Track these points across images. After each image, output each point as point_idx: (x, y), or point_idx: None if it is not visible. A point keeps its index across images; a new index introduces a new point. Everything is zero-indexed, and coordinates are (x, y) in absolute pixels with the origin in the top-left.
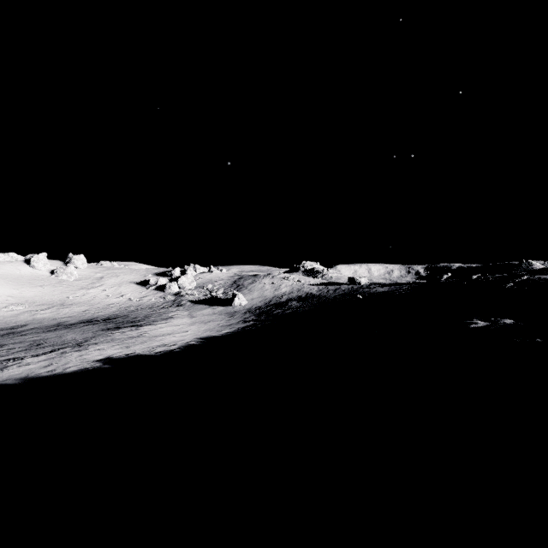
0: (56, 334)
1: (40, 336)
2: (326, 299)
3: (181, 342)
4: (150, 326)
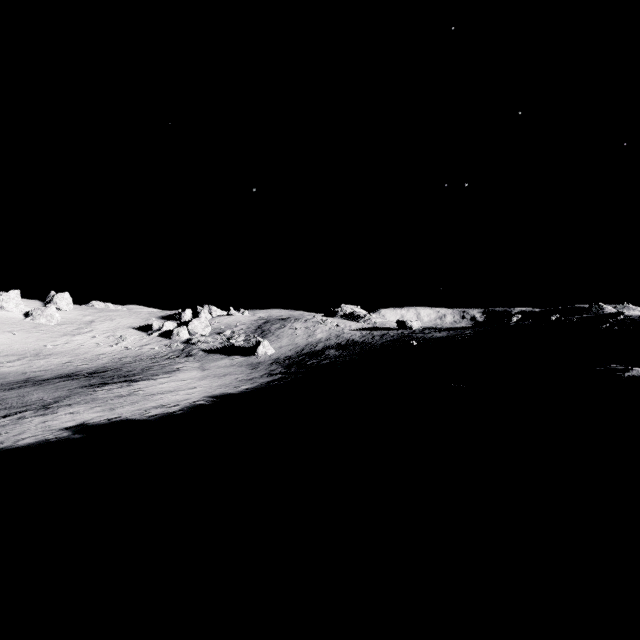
0: (19, 392)
1: None
2: (372, 346)
3: (185, 402)
4: (147, 381)
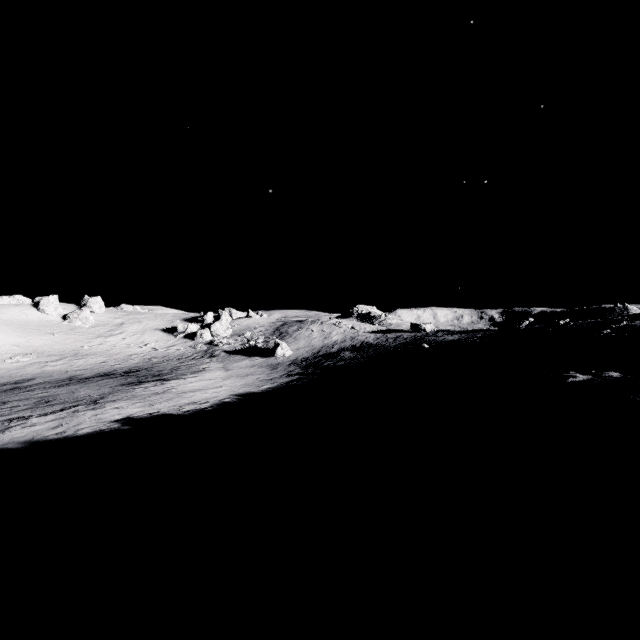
0: (68, 389)
1: (49, 391)
2: (385, 349)
3: (213, 400)
4: (177, 380)
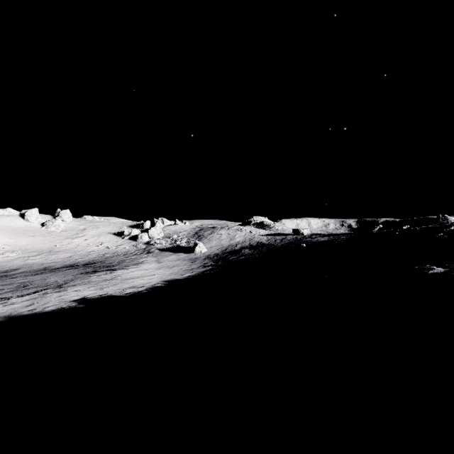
0: (42, 277)
1: (28, 278)
2: (274, 247)
3: (148, 285)
4: (122, 270)
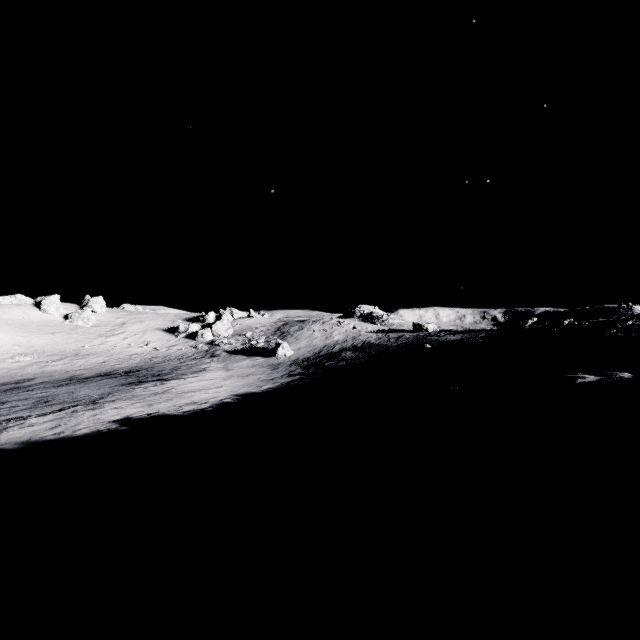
0: (68, 389)
1: (49, 391)
2: (387, 348)
3: (213, 400)
4: (178, 380)
